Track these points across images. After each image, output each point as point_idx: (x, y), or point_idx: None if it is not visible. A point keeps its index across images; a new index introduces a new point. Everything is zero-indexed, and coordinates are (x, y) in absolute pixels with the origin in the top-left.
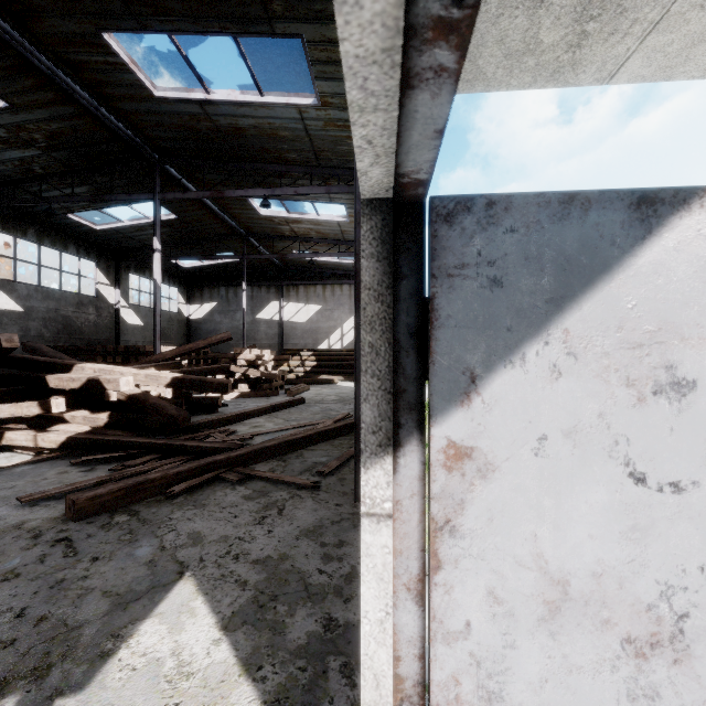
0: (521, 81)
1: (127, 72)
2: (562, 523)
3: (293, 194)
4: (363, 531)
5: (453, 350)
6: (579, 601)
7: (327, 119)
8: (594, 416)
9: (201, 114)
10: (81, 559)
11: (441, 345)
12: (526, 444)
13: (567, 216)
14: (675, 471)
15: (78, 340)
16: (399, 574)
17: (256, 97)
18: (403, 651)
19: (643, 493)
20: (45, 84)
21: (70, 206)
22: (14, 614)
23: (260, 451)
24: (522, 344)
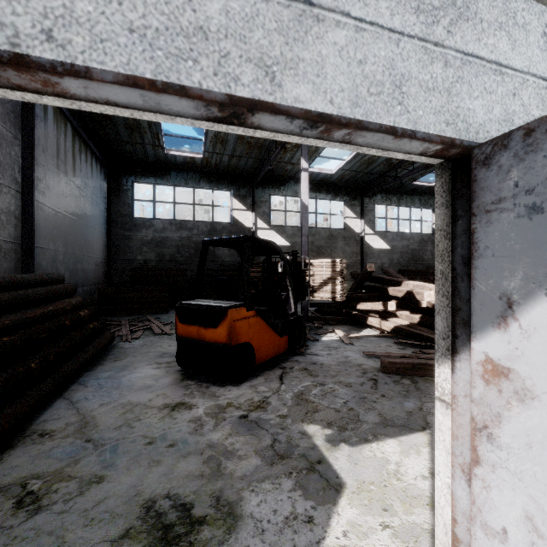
0: None
1: None
2: None
3: None
4: (436, 409)
5: (490, 277)
6: None
7: None
8: None
9: None
10: (376, 392)
11: (479, 273)
12: None
13: None
14: None
15: (420, 265)
16: (456, 454)
17: None
18: (458, 517)
19: None
20: None
21: (413, 177)
22: (343, 401)
23: None
24: None
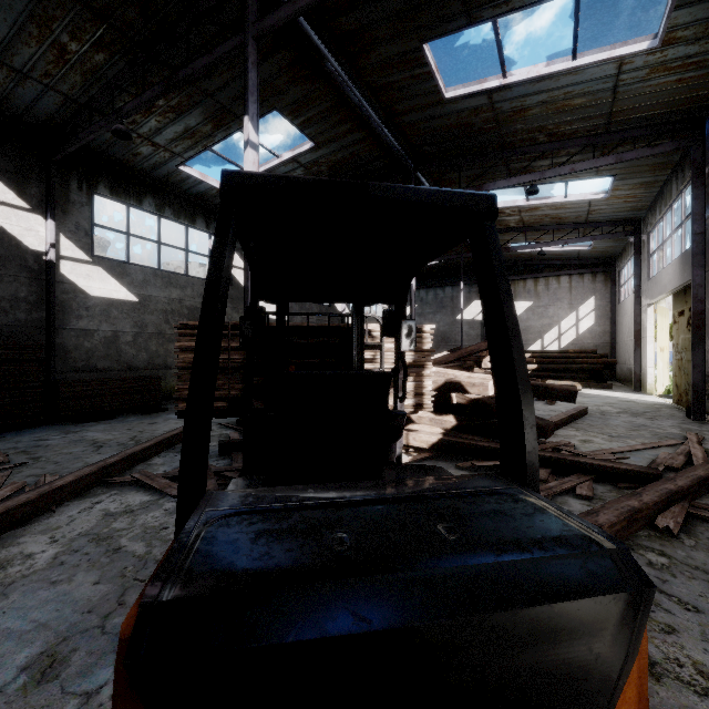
0: None
1: (427, 80)
2: None
3: (568, 173)
4: None
5: None
6: None
7: (656, 64)
8: None
9: (484, 105)
10: None
11: None
12: None
13: None
14: None
15: None
16: None
17: (565, 64)
18: None
19: None
20: (347, 117)
21: None
22: None
23: (701, 483)
24: None
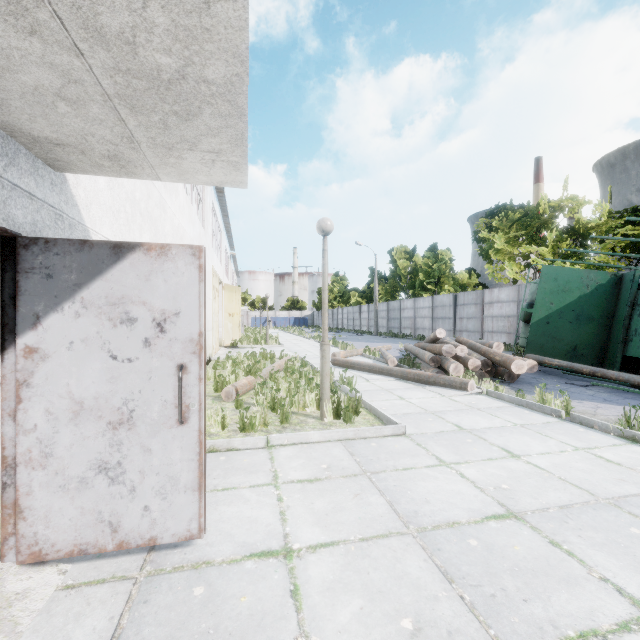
0: (113, 174)
1: None
2: (81, 378)
3: None
4: None
5: (29, 305)
6: (89, 410)
7: None
8: (95, 333)
9: None
10: None
11: (22, 303)
12: (64, 345)
13: (83, 250)
14: (130, 354)
15: None
16: (5, 409)
17: None
18: (7, 444)
19: (116, 363)
20: None
21: None
22: None
23: None
24: (62, 303)
